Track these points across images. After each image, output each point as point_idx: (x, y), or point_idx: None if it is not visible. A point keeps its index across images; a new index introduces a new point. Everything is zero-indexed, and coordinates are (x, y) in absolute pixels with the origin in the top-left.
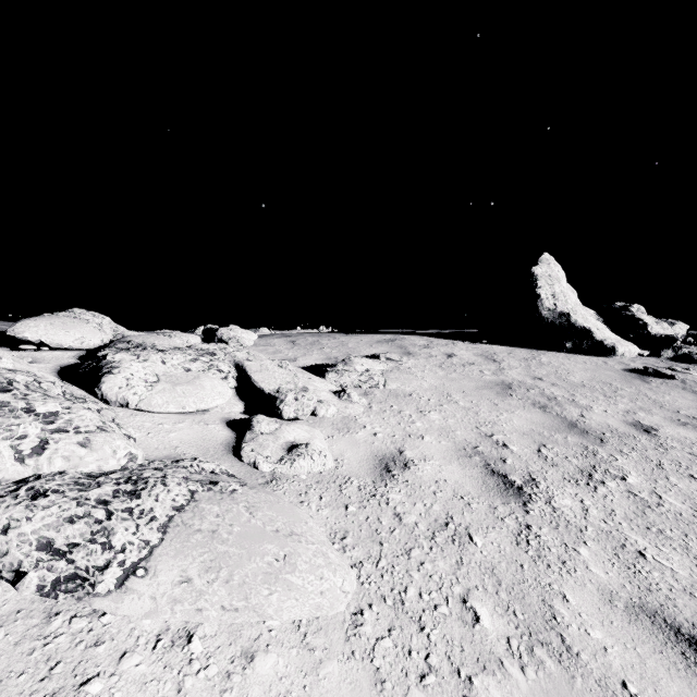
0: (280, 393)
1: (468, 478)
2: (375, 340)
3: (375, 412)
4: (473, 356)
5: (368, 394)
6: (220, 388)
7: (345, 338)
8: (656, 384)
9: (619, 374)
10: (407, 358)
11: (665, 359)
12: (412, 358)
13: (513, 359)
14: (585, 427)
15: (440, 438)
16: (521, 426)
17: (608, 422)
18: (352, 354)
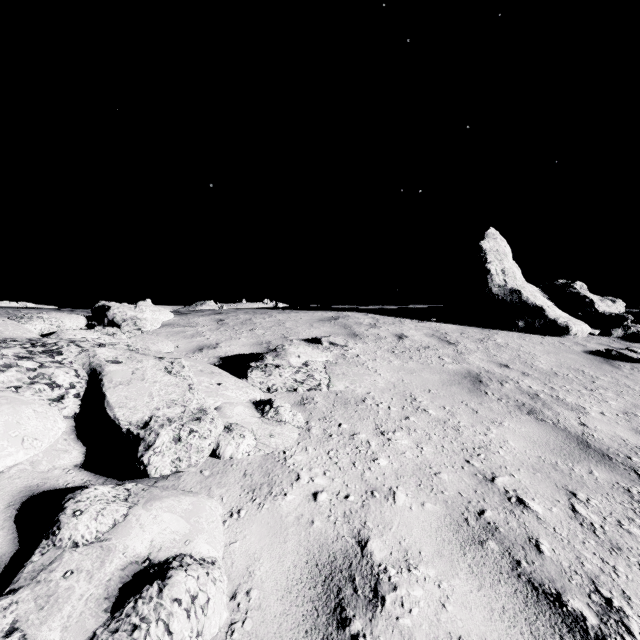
0: (147, 430)
1: (501, 622)
2: (316, 318)
3: (315, 439)
4: (425, 337)
5: (306, 403)
6: (33, 424)
7: (283, 315)
8: (628, 371)
9: (583, 357)
10: (354, 342)
11: (617, 339)
12: (359, 342)
13: (468, 341)
14: (600, 446)
15: (421, 494)
16: (523, 452)
17: (618, 433)
18: (288, 337)
